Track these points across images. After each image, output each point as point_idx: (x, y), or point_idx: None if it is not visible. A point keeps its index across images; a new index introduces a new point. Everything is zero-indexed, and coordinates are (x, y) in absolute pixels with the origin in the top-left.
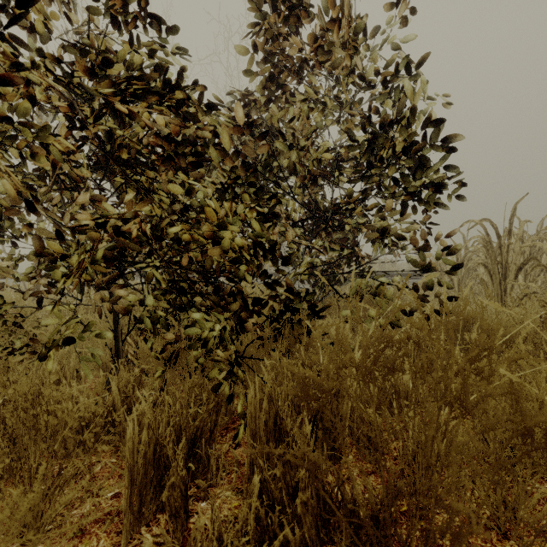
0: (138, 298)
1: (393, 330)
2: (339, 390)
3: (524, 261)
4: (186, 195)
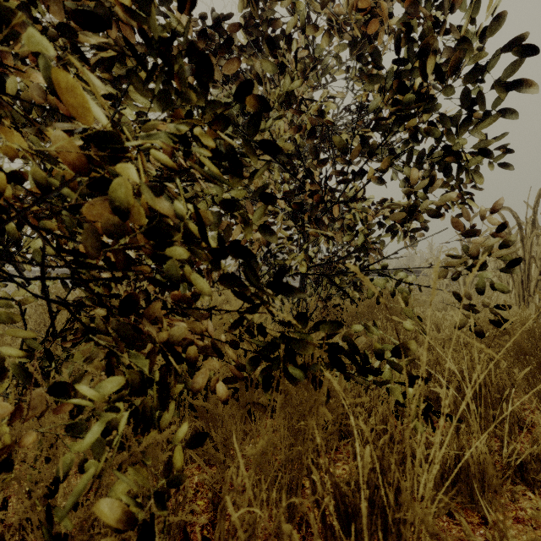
0: None
1: None
2: None
3: None
4: None
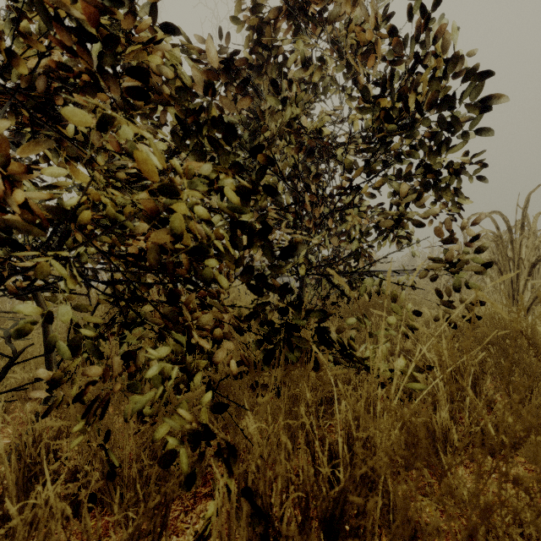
0: (41, 312)
1: (404, 337)
2: (373, 469)
3: (538, 258)
4: (102, 129)
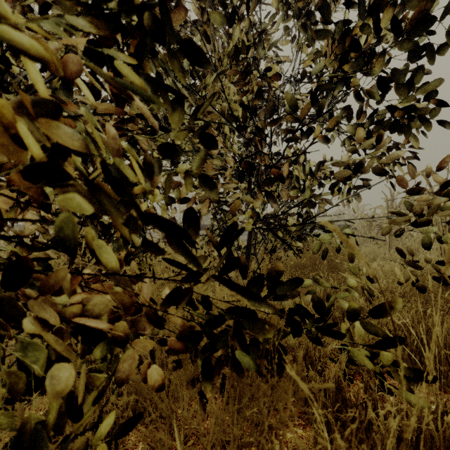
0: None
1: None
2: None
3: None
4: None
